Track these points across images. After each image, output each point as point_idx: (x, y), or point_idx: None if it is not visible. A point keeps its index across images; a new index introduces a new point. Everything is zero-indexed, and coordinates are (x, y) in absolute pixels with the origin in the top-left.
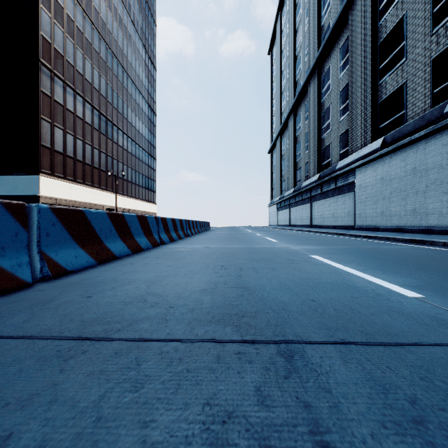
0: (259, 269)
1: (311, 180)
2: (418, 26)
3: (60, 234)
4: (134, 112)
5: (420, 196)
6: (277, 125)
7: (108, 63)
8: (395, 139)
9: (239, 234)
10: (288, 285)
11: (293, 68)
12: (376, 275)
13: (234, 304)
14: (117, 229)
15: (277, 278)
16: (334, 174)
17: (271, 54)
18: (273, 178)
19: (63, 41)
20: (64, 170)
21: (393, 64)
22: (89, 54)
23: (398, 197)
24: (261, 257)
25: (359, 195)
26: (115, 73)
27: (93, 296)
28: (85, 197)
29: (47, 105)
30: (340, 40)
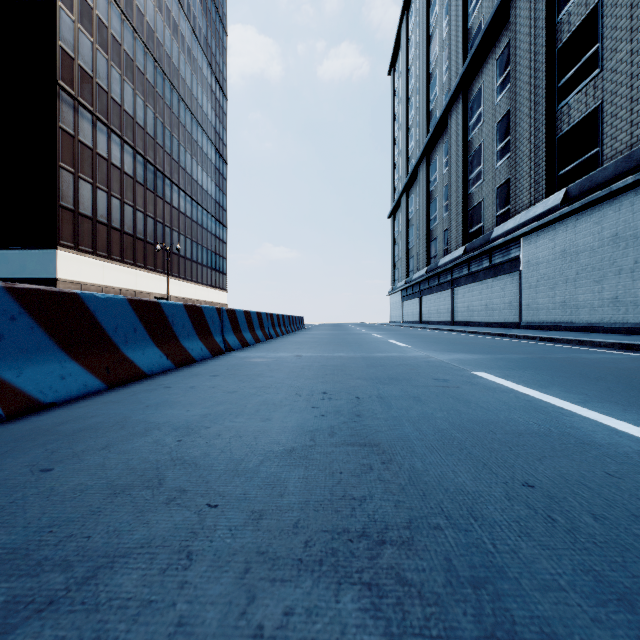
0: (391, 400)
1: (452, 255)
2: (620, 19)
3: (28, 336)
4: (194, 159)
5: (625, 277)
6: (402, 177)
7: (157, 88)
8: (585, 191)
9: (348, 334)
10: (458, 438)
11: (426, 93)
12: (617, 414)
13: (356, 495)
14: (149, 328)
15: (430, 420)
16: (488, 246)
17: (392, 73)
18: (395, 254)
19: (92, 56)
20: (93, 242)
21: (581, 78)
22: (130, 74)
23: (589, 278)
24: (390, 375)
25: (527, 277)
26: (168, 103)
27: (55, 468)
28: (123, 281)
29: (69, 148)
30: (497, 48)
